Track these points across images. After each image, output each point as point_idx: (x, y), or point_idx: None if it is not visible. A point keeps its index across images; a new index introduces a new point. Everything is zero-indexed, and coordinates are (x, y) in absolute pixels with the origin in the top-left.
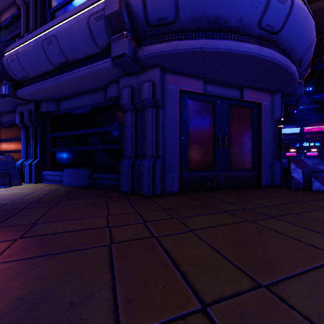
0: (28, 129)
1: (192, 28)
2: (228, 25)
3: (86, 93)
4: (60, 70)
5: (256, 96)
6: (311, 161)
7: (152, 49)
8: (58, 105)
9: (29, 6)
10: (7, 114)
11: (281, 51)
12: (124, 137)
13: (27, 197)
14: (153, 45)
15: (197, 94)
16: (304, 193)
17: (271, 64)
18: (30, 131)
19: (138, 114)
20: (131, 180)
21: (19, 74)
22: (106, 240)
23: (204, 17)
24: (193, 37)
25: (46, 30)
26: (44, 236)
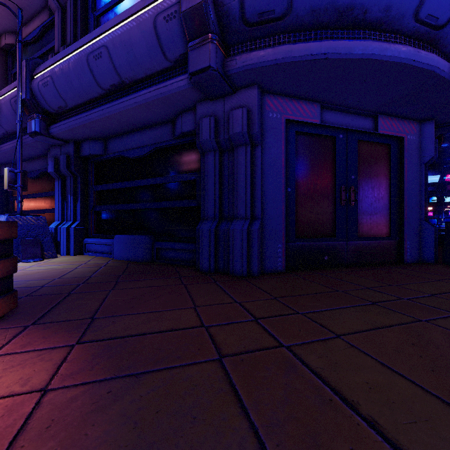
0: (64, 180)
1: (310, 24)
2: (367, 17)
3: (146, 128)
4: (111, 96)
5: (397, 128)
6: None
7: (249, 58)
8: (106, 146)
9: (66, 10)
10: (36, 160)
11: (444, 56)
12: (202, 190)
13: (69, 275)
14: (251, 53)
15: (309, 126)
16: None
17: (430, 75)
18: (68, 182)
19: (223, 156)
20: (214, 252)
21: (54, 103)
22: (210, 351)
23: (332, 7)
24: (311, 38)
25: (93, 39)
26: (113, 340)
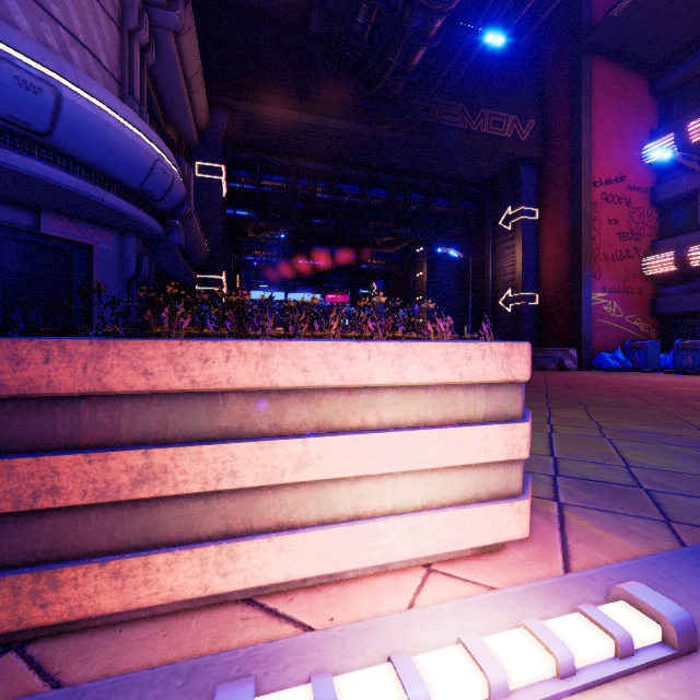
0: None
1: None
2: None
3: None
4: None
5: (80, 232)
6: None
7: None
8: None
9: None
10: None
11: (82, 167)
12: None
13: None
14: None
15: None
16: None
17: (46, 183)
18: None
19: None
20: None
21: None
22: None
23: None
24: None
25: None
26: None
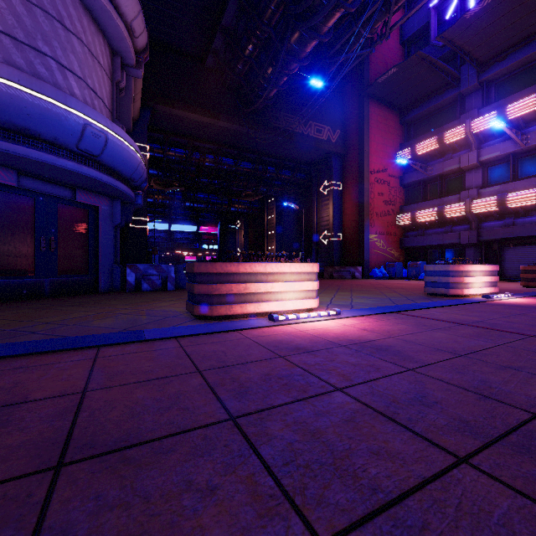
0: None
1: None
2: (42, 137)
3: None
4: None
5: (93, 199)
6: (143, 266)
7: None
8: None
9: None
10: None
11: (108, 169)
12: None
13: None
14: None
15: (6, 186)
16: (130, 293)
17: (95, 180)
18: None
19: None
20: None
21: None
22: None
23: (11, 123)
24: None
25: None
26: None
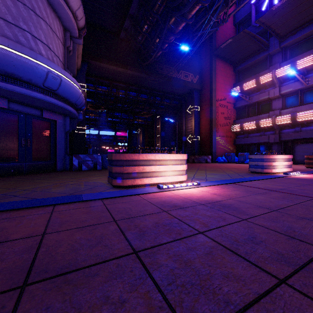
0: None
1: None
2: (22, 79)
3: None
4: None
5: (53, 116)
6: (82, 155)
7: None
8: None
9: None
10: None
11: (61, 98)
12: None
13: None
14: None
15: (1, 108)
16: (75, 171)
17: (54, 104)
18: None
19: None
20: None
21: None
22: None
23: (3, 71)
24: None
25: None
26: None
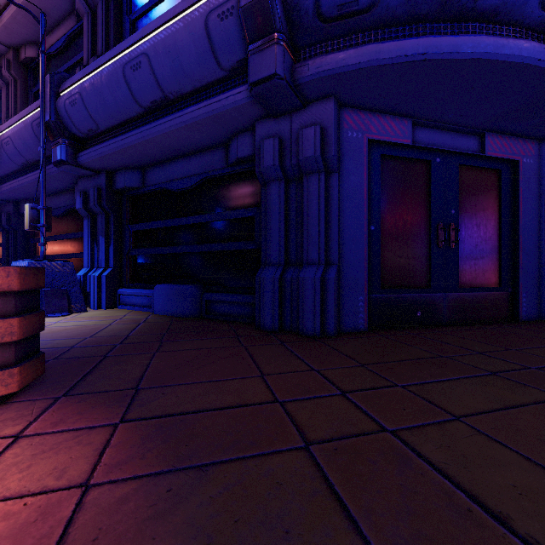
0: (95, 219)
1: (404, 17)
2: (479, 5)
3: (193, 154)
4: (151, 115)
5: (510, 148)
6: None
7: (325, 63)
8: (145, 177)
9: (96, 14)
10: (61, 195)
11: None
12: (263, 229)
13: (103, 334)
14: (328, 56)
15: (398, 148)
16: None
17: None
18: (99, 221)
19: (290, 187)
20: (279, 306)
21: (83, 125)
22: (292, 435)
23: None
24: (405, 34)
25: (131, 46)
26: (165, 418)
